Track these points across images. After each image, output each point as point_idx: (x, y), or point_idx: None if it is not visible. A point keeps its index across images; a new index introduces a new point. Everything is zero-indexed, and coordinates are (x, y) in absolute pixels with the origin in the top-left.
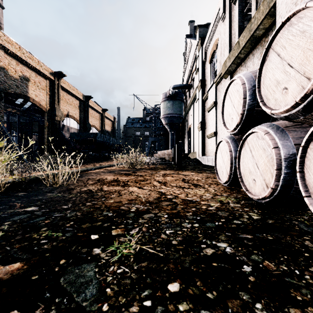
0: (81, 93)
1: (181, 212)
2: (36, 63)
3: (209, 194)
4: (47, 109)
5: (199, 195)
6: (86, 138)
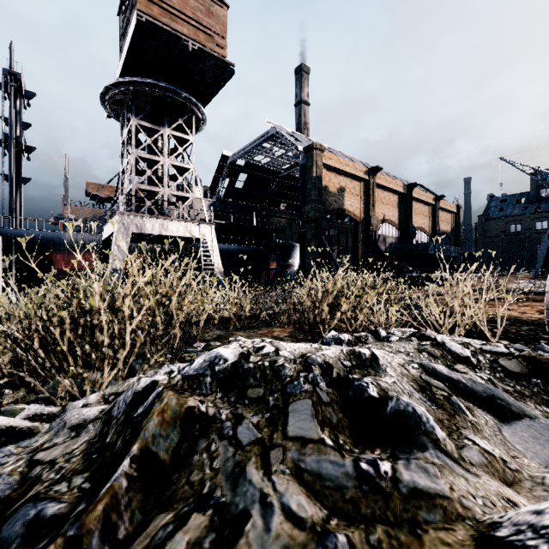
0: (401, 183)
1: (501, 317)
2: (351, 167)
3: (541, 317)
4: (361, 219)
5: (531, 316)
6: (411, 251)
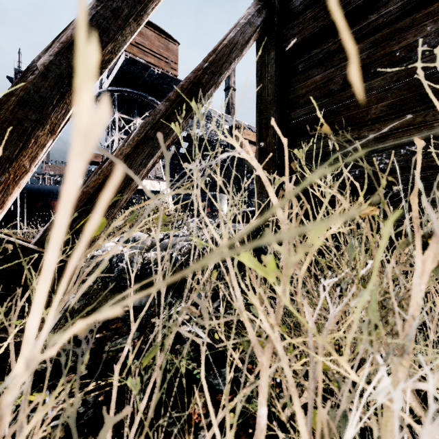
0: None
1: None
2: None
3: None
4: None
5: None
6: None
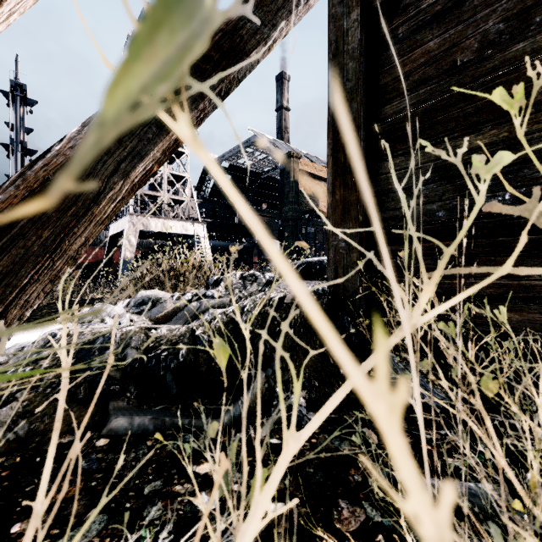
0: None
1: None
2: (325, 173)
3: None
4: None
5: None
6: None
